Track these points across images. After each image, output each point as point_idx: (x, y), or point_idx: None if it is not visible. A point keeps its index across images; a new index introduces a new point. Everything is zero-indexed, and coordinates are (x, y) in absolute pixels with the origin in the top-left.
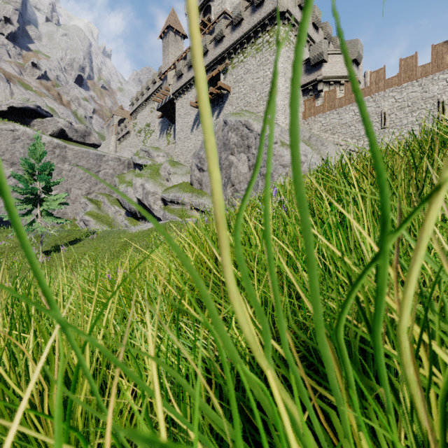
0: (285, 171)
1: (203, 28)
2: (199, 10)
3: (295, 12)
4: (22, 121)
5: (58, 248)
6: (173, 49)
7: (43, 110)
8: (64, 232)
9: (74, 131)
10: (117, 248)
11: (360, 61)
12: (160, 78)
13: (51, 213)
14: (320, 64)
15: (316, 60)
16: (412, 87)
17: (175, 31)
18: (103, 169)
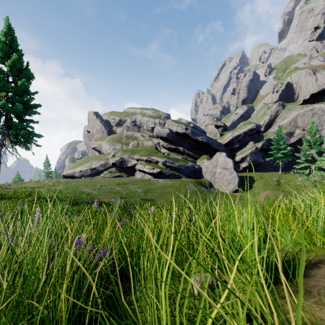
0: None
1: None
2: None
3: None
4: (319, 100)
5: None
6: None
7: None
8: None
9: None
10: None
11: None
12: None
13: (321, 168)
14: None
15: None
16: None
17: None
18: None
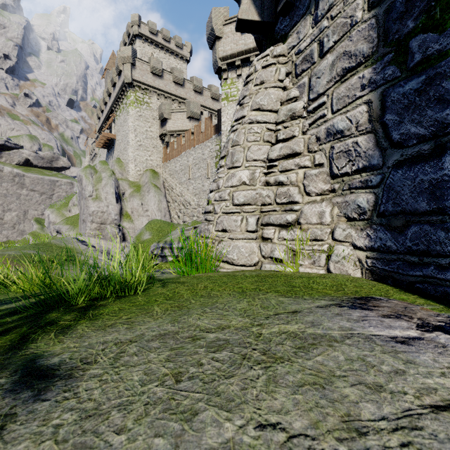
0: (91, 219)
1: None
2: None
3: (146, 79)
4: None
5: None
6: None
7: (12, 144)
8: None
9: (40, 158)
10: None
11: (198, 116)
12: None
13: None
14: (166, 120)
15: (161, 118)
16: (199, 149)
17: None
18: (57, 192)
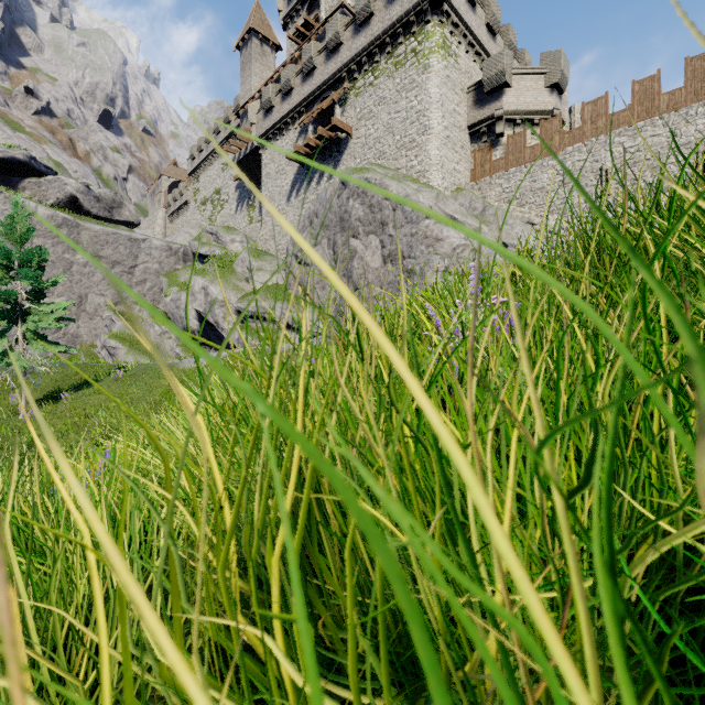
0: (446, 265)
1: (307, 32)
2: (300, 3)
3: (458, 4)
4: (4, 181)
5: (58, 394)
6: (259, 67)
7: (41, 165)
8: (71, 368)
9: (94, 199)
10: (157, 396)
11: (565, 86)
12: (237, 115)
13: (42, 335)
14: (499, 91)
15: (493, 84)
16: (653, 128)
17: (261, 38)
18: (143, 262)
